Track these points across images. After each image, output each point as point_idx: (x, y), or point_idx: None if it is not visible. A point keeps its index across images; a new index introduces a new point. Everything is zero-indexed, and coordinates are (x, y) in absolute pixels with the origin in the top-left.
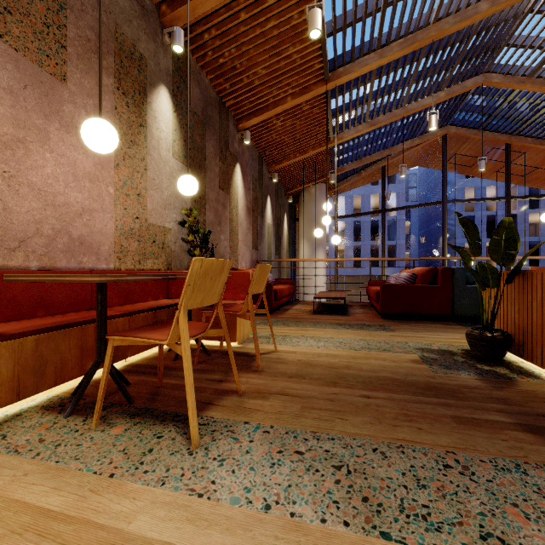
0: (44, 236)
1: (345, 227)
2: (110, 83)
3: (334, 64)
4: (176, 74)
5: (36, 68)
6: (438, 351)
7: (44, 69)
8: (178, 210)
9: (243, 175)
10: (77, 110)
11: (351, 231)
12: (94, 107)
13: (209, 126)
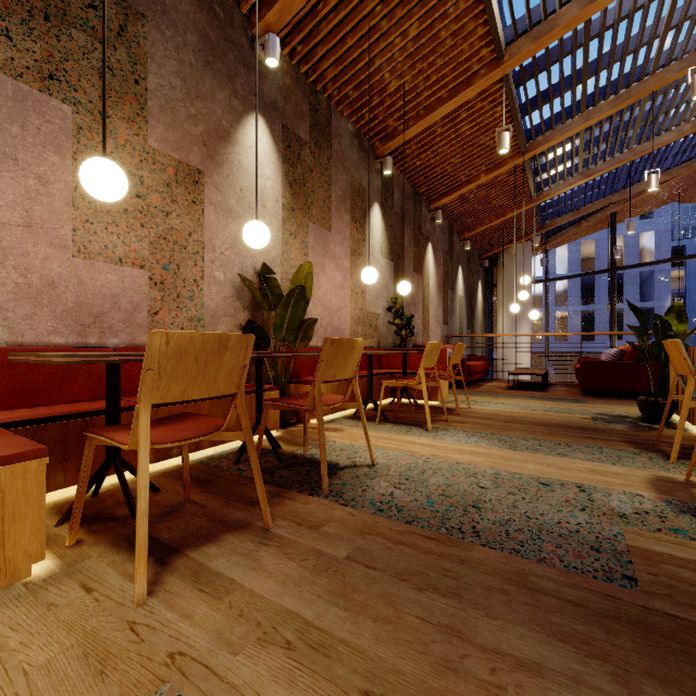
0: (323, 327)
1: (568, 286)
2: (349, 219)
3: (531, 135)
4: (383, 188)
5: (320, 229)
6: (615, 415)
7: (323, 228)
8: (385, 298)
9: (434, 253)
10: (335, 245)
11: (577, 290)
12: (342, 240)
13: (405, 219)
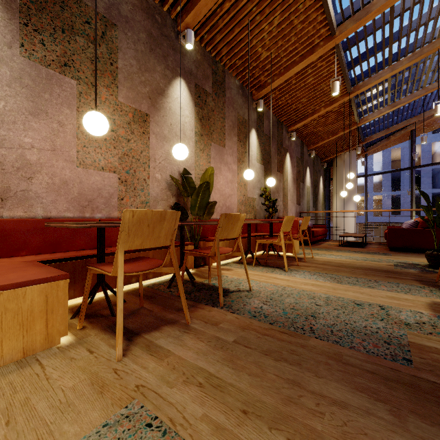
0: (220, 207)
1: (382, 179)
2: (236, 140)
3: (355, 81)
4: (258, 119)
5: (218, 146)
6: (410, 263)
7: (220, 145)
8: (259, 188)
9: (290, 159)
10: (227, 156)
11: (388, 181)
12: (231, 152)
13: (272, 138)
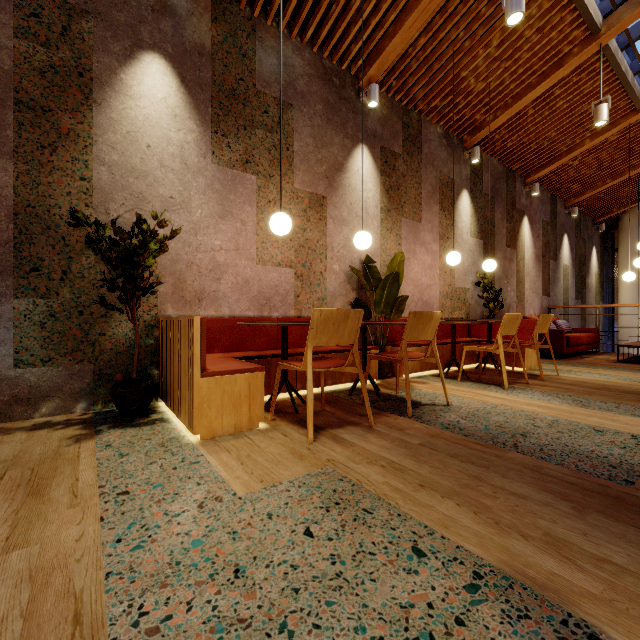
0: (414, 302)
1: None
2: (437, 209)
3: None
4: (472, 175)
5: (412, 222)
6: None
7: (414, 220)
8: (473, 274)
9: (530, 225)
10: (424, 233)
11: None
12: (431, 228)
13: (496, 198)
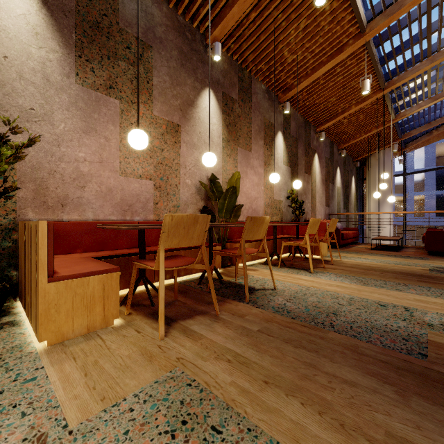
0: (246, 209)
1: (425, 177)
2: (262, 143)
3: (389, 76)
4: (284, 122)
5: (245, 151)
6: None
7: (246, 150)
8: (285, 191)
9: (319, 160)
10: (253, 160)
11: (433, 180)
12: (257, 156)
13: (299, 139)
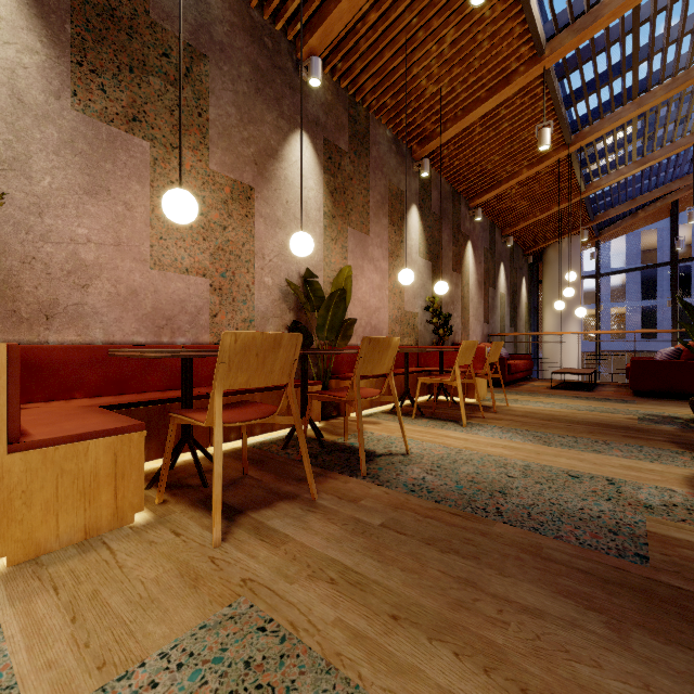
0: (362, 327)
1: (626, 280)
2: (387, 222)
3: (577, 126)
4: (421, 190)
5: (359, 234)
6: (665, 416)
7: (362, 232)
8: (422, 298)
9: (473, 251)
10: (373, 248)
11: (637, 285)
12: (380, 242)
13: (444, 218)
